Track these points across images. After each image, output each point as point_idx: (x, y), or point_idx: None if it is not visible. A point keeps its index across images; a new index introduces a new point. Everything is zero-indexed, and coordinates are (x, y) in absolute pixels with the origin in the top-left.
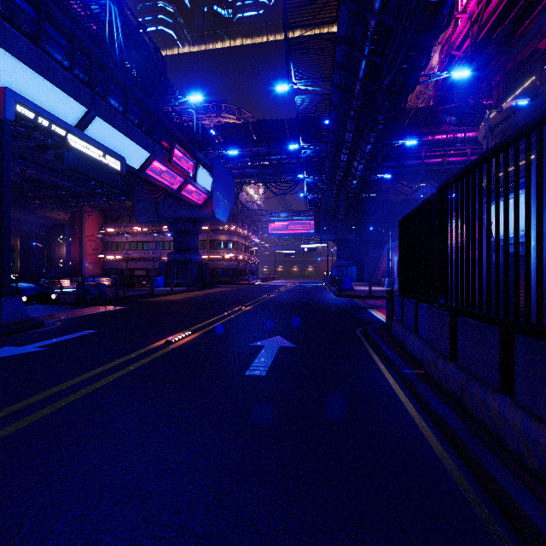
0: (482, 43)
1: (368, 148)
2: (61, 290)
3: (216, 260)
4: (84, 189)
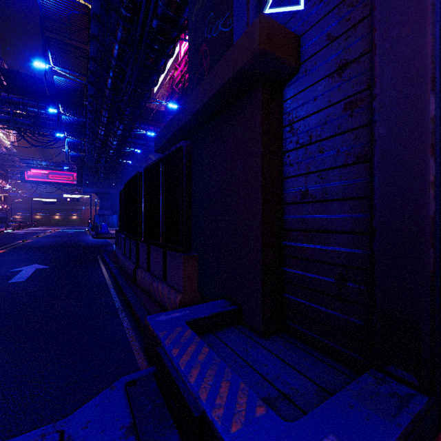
0: (186, 90)
1: (119, 132)
2: None
3: None
4: None
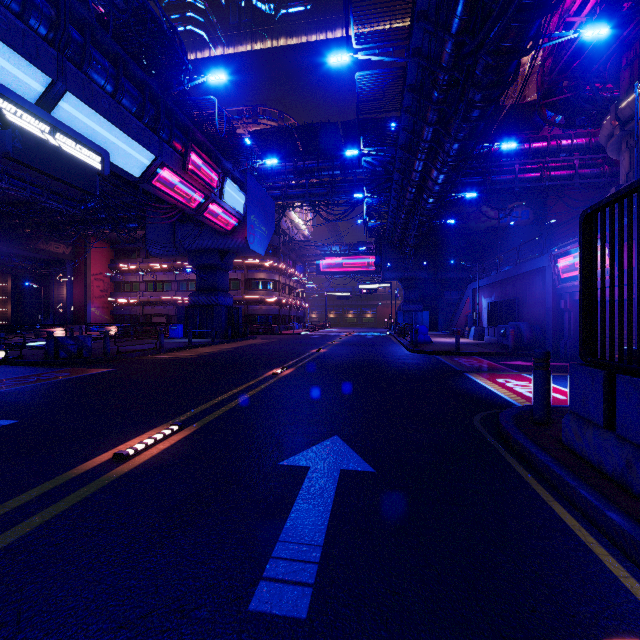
0: None
1: (455, 149)
2: (24, 344)
3: (252, 304)
4: (81, 212)
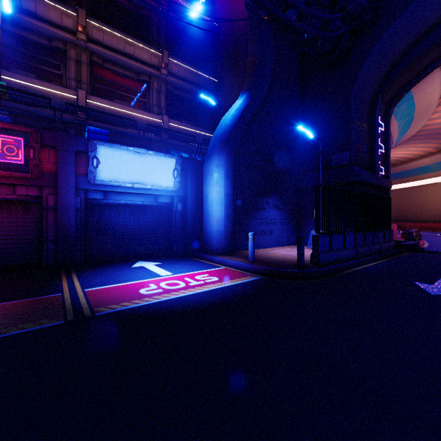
0: None
1: None
2: None
3: None
4: None
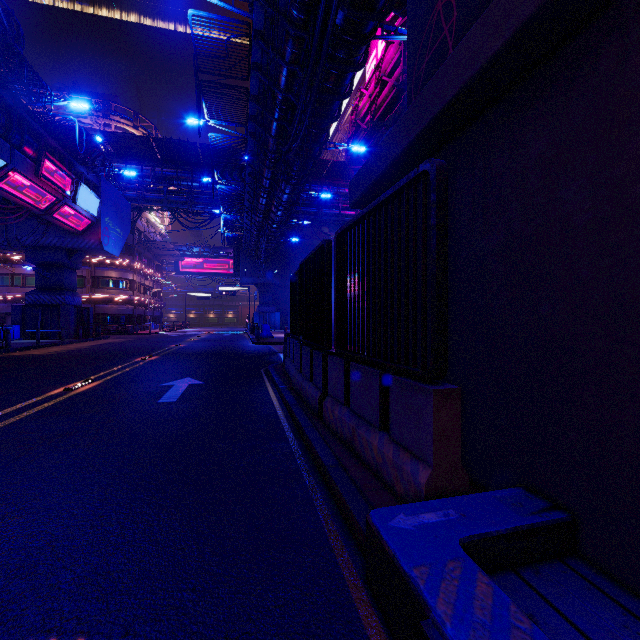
0: (378, 122)
1: (285, 197)
2: None
3: (101, 303)
4: None
